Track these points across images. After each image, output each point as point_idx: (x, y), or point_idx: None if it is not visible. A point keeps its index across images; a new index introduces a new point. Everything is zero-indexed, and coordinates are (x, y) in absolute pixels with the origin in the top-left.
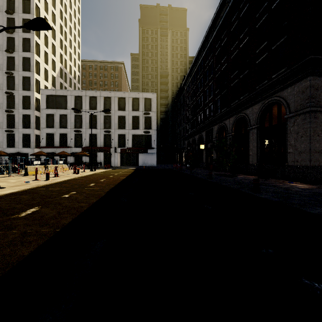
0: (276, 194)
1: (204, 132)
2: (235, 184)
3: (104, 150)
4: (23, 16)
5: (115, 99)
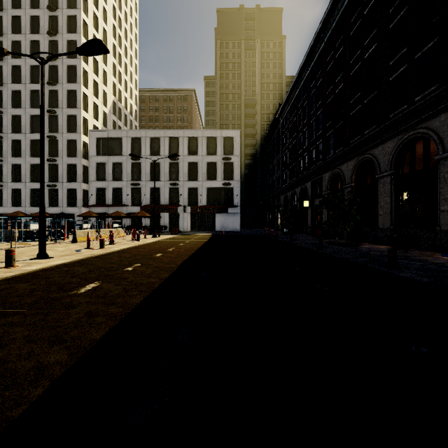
0: (425, 272)
1: (309, 183)
2: (358, 257)
3: (170, 209)
4: (68, 37)
5: (185, 140)
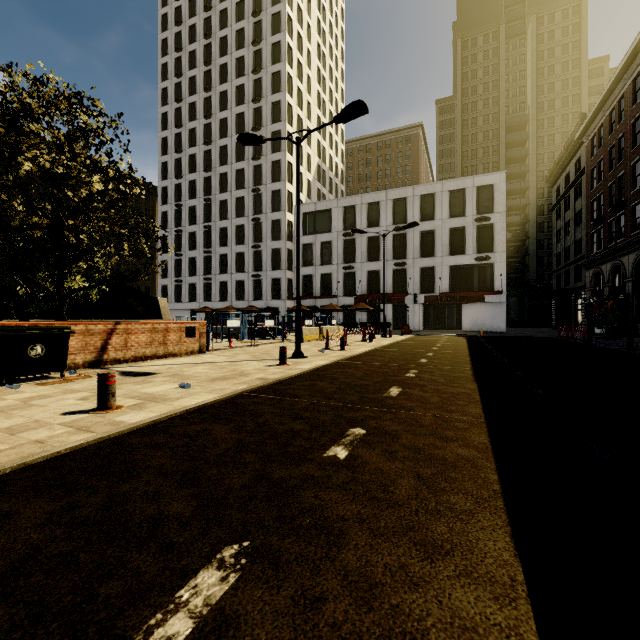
0: None
1: None
2: None
3: (394, 299)
4: (272, 99)
5: (415, 201)
